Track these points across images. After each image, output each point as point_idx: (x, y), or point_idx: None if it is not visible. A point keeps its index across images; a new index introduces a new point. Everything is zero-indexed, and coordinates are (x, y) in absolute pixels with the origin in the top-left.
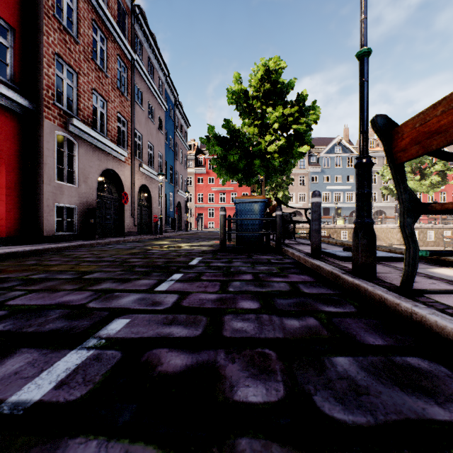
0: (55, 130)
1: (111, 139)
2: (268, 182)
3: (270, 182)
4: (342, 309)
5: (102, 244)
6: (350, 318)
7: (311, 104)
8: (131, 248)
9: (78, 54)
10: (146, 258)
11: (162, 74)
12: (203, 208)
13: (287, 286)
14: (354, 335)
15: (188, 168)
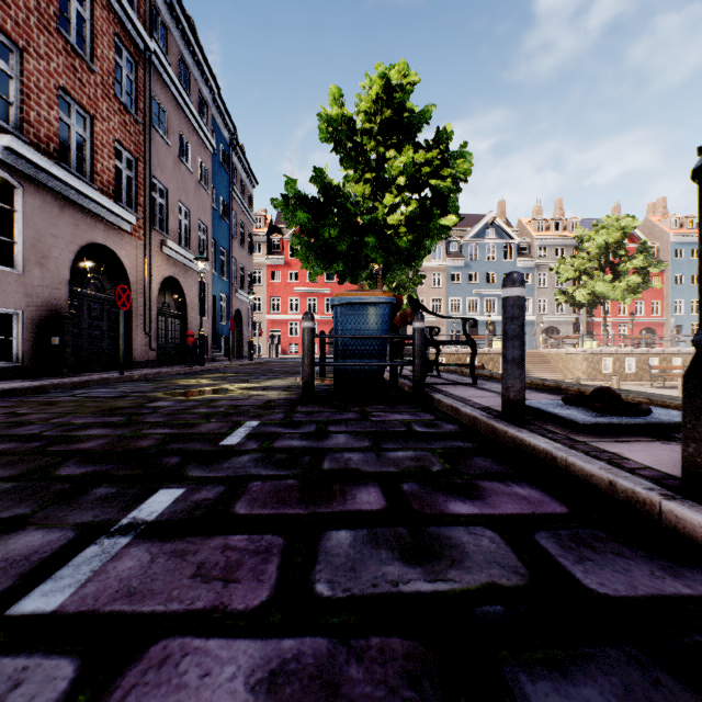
0: None
1: (101, 189)
2: (387, 277)
3: (389, 279)
4: None
5: (67, 387)
6: None
7: (459, 148)
8: (118, 397)
9: (25, 14)
10: (125, 426)
11: (206, 89)
12: (280, 321)
13: (508, 549)
14: None
15: (256, 256)
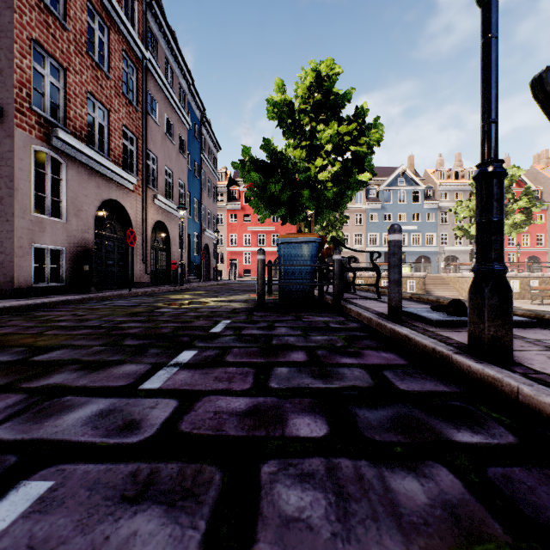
0: (32, 144)
1: (114, 161)
2: (318, 219)
3: (320, 220)
4: (488, 437)
5: (98, 299)
6: (519, 466)
7: (373, 121)
8: (134, 306)
9: (67, 44)
10: (149, 322)
11: (184, 82)
12: (237, 252)
13: (367, 375)
14: None
15: (219, 203)
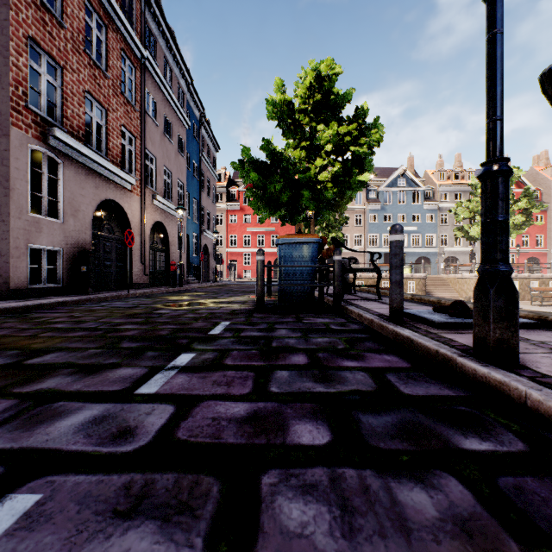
0: (28, 143)
1: (112, 161)
2: (318, 220)
3: (320, 221)
4: (497, 445)
5: (95, 301)
6: (531, 476)
7: (373, 121)
8: (132, 307)
9: (64, 42)
10: (146, 324)
11: (183, 81)
12: (236, 253)
13: (370, 379)
14: None
15: (218, 204)
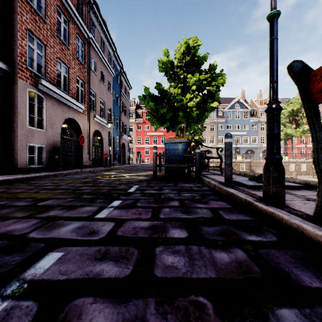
0: (27, 88)
1: (72, 96)
2: (188, 128)
3: (189, 129)
4: (264, 238)
5: (64, 174)
6: (274, 249)
7: (220, 72)
8: (85, 178)
9: (46, 31)
10: (94, 186)
11: (111, 50)
12: (141, 148)
13: (209, 212)
14: (287, 273)
15: (130, 119)
